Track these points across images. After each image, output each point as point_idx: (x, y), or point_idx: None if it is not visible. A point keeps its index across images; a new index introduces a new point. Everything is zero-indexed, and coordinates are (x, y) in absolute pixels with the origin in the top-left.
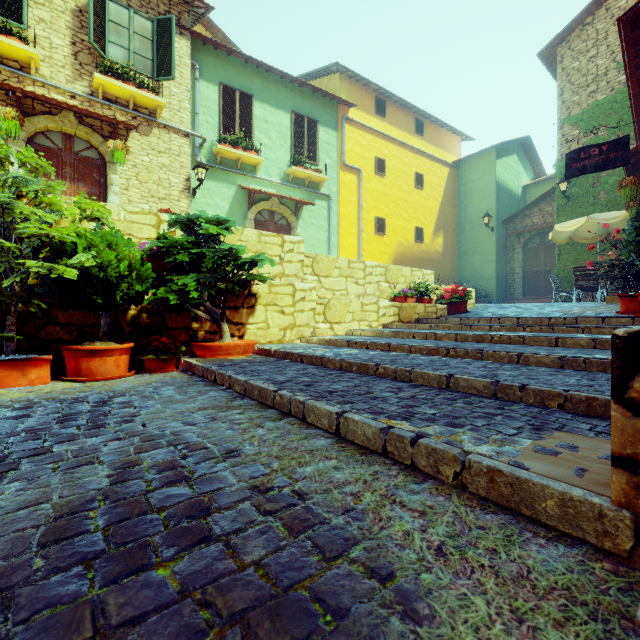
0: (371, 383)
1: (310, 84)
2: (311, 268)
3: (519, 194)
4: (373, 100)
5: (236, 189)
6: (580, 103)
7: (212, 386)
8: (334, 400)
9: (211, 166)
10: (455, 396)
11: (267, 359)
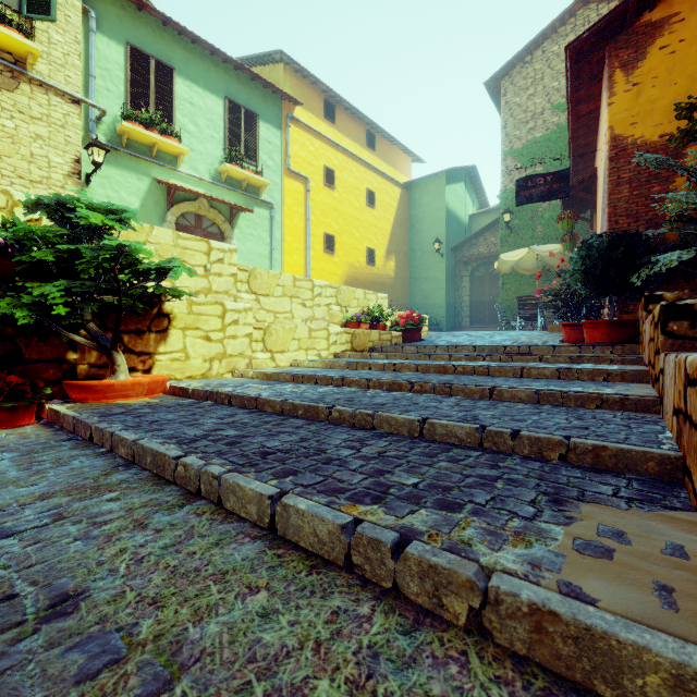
0: (323, 434)
1: (248, 68)
2: (247, 284)
3: (466, 223)
4: (322, 102)
5: (150, 182)
6: (521, 138)
7: (84, 448)
8: (268, 470)
9: (114, 148)
10: (434, 449)
11: (181, 401)
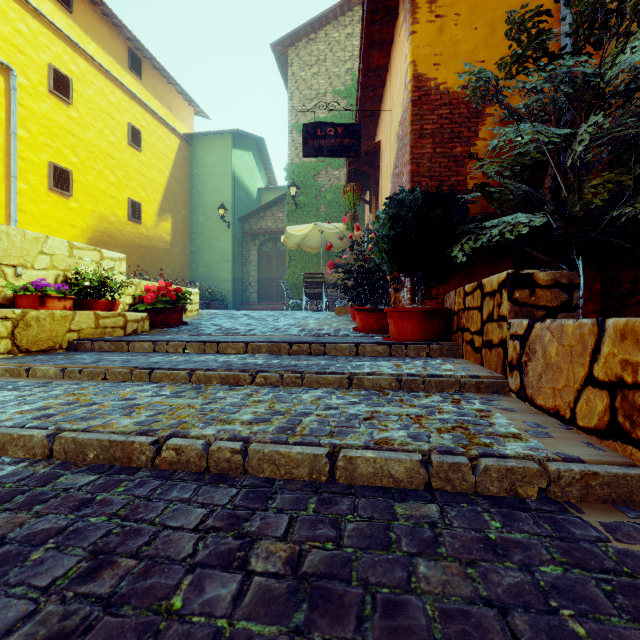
0: None
1: None
2: None
3: (255, 195)
4: None
5: None
6: (306, 114)
7: None
8: None
9: None
10: None
11: None
